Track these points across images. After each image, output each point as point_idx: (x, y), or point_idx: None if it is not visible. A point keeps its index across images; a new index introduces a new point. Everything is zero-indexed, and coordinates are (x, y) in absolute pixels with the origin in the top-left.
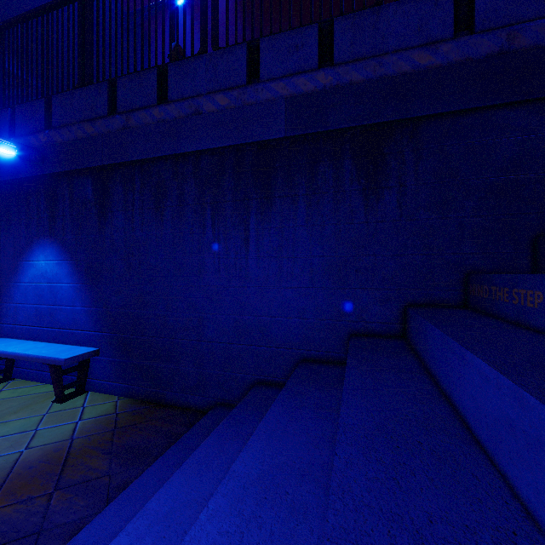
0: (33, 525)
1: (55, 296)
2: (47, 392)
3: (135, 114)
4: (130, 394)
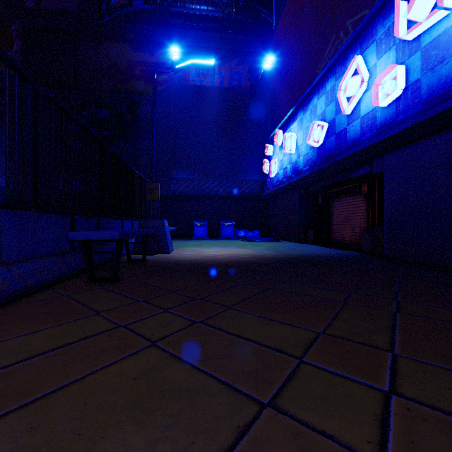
0: None
1: None
2: None
3: None
4: None
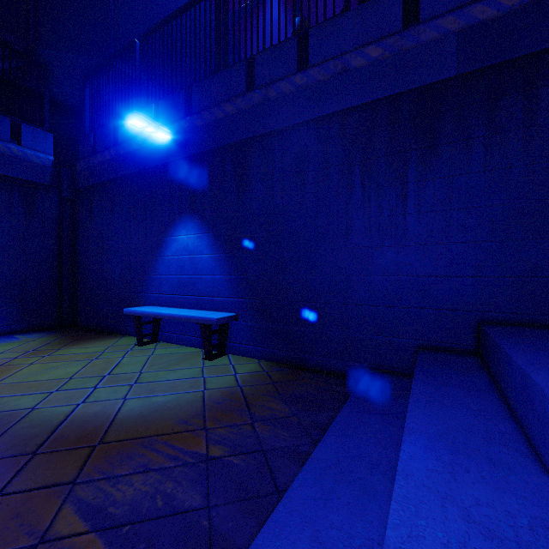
0: (253, 445)
1: (196, 267)
2: (193, 352)
3: (276, 85)
4: (270, 358)
